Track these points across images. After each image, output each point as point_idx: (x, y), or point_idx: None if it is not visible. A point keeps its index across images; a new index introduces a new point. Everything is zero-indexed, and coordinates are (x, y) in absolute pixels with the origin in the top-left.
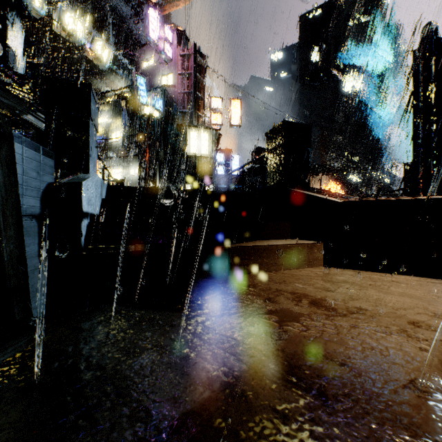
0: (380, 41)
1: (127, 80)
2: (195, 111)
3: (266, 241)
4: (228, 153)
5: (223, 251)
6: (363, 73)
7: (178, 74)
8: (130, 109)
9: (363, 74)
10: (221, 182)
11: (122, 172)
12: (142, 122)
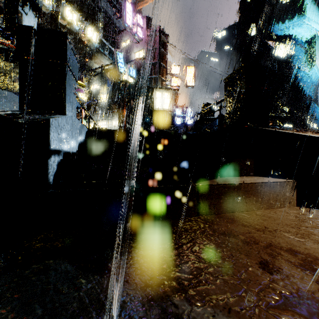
0: (308, 13)
1: (111, 59)
2: (160, 76)
3: (232, 178)
4: (184, 108)
5: (191, 189)
6: (293, 41)
7: (147, 49)
8: (112, 78)
9: (293, 41)
10: (178, 130)
11: (107, 124)
12: (121, 86)
